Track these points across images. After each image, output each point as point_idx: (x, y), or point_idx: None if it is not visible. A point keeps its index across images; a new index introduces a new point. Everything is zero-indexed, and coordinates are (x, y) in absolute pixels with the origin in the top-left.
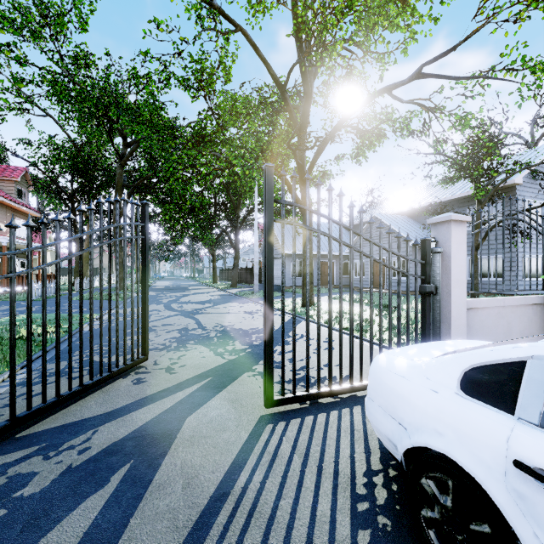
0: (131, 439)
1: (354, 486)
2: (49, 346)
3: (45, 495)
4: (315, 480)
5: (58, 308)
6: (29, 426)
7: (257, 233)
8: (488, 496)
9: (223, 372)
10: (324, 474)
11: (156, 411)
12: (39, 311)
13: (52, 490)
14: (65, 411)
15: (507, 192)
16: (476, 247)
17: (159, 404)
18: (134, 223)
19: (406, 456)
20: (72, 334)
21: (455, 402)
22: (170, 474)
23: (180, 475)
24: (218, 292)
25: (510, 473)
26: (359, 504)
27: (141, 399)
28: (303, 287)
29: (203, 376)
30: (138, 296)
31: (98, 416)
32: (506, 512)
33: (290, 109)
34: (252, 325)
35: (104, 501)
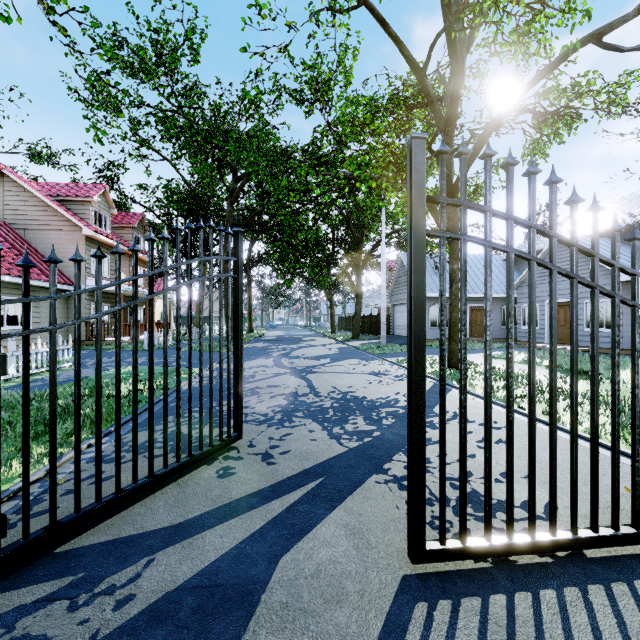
0: (192, 589)
1: None
2: (141, 408)
3: None
4: None
5: (117, 372)
6: (77, 533)
7: (384, 271)
8: None
9: (339, 470)
10: None
11: (238, 535)
12: (146, 363)
13: None
14: (125, 514)
15: None
16: None
17: (244, 519)
18: (223, 257)
19: None
20: (169, 393)
21: None
22: None
23: None
24: (337, 345)
25: None
26: None
27: (222, 507)
28: (449, 342)
29: (311, 473)
30: (228, 354)
31: (161, 531)
32: None
33: (431, 99)
34: (380, 392)
35: None
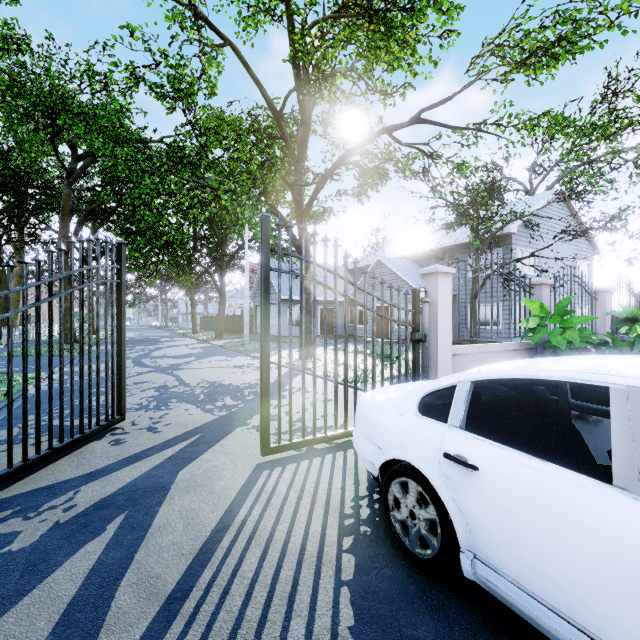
0: (121, 494)
1: (342, 509)
2: None
3: (37, 548)
4: (309, 508)
5: (25, 361)
6: None
7: (247, 275)
8: (431, 484)
9: (214, 428)
10: (317, 503)
11: (144, 468)
12: None
13: (43, 542)
14: (33, 477)
15: (504, 240)
16: (475, 295)
17: (146, 461)
18: (109, 265)
19: (382, 471)
20: (15, 397)
21: (413, 421)
22: (169, 518)
23: (180, 518)
24: (200, 345)
25: (442, 463)
26: (346, 520)
27: (124, 459)
28: (300, 337)
29: (192, 433)
30: (113, 348)
31: (76, 478)
32: (438, 489)
33: (286, 138)
34: (244, 379)
35: (105, 545)
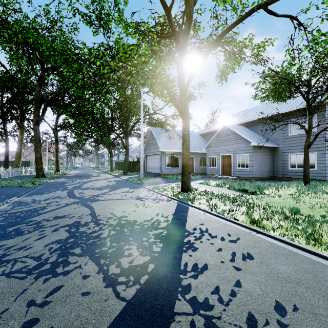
0: None
1: None
2: None
3: None
4: None
5: None
6: None
7: (142, 136)
8: None
9: None
10: None
11: None
12: None
13: None
14: None
15: (319, 109)
16: (308, 146)
17: None
18: None
19: None
20: None
21: None
22: None
23: None
24: (114, 179)
25: None
26: None
27: None
28: (182, 176)
29: None
30: None
31: None
32: None
33: (173, 29)
34: (146, 214)
35: None
